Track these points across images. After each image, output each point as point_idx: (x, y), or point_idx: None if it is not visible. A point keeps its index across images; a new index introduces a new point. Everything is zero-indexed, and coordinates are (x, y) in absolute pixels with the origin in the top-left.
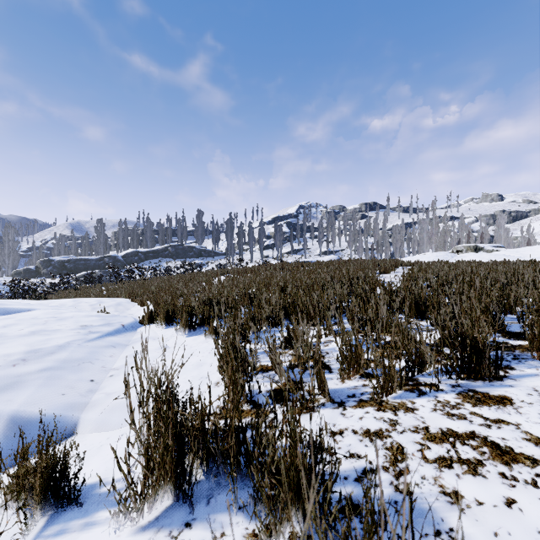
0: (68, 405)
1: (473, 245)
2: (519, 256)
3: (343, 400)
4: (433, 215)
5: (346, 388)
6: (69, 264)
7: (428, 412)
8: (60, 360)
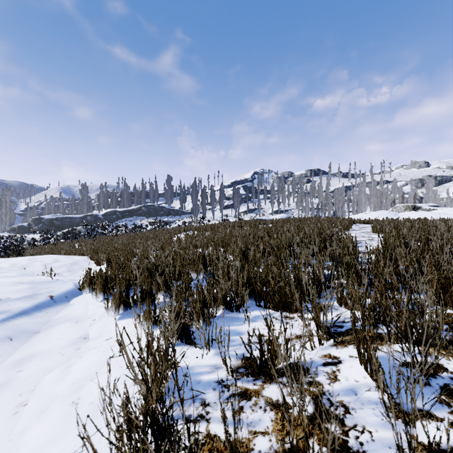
0: None
1: (412, 205)
2: None
3: None
4: (371, 179)
5: None
6: (57, 222)
7: None
8: None
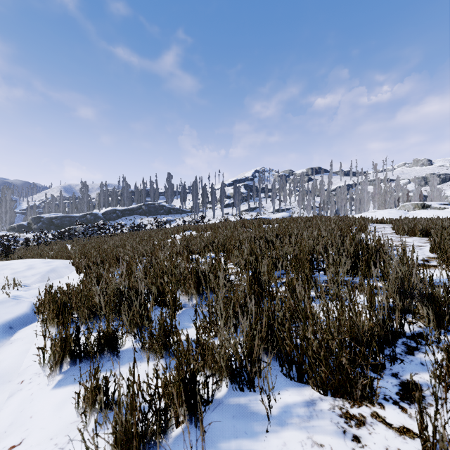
0: None
1: (421, 203)
2: None
3: None
4: (376, 176)
5: None
6: (56, 220)
7: None
8: None
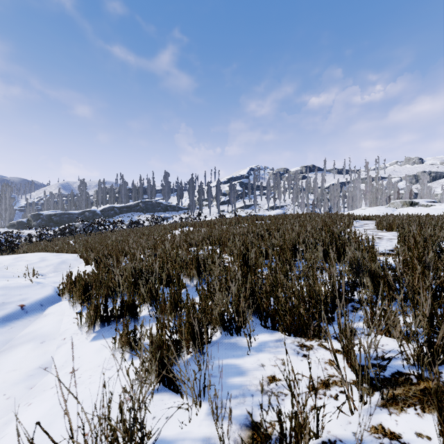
0: None
1: (409, 201)
2: None
3: None
4: (367, 175)
5: None
6: (55, 217)
7: None
8: None
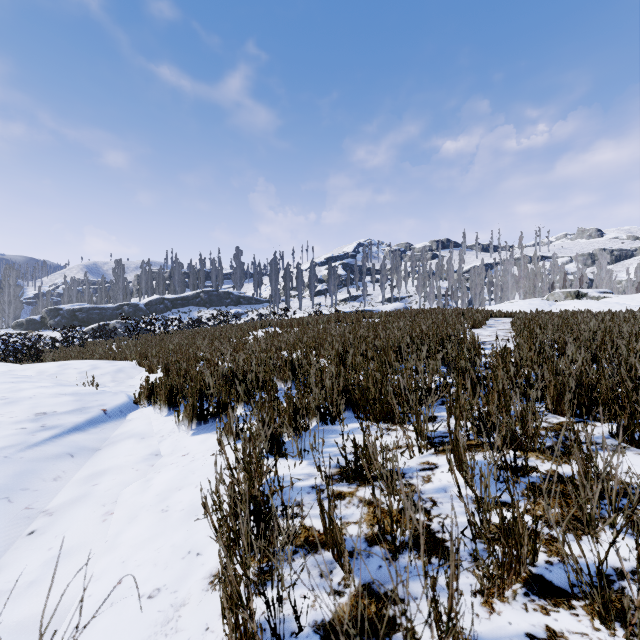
0: None
1: (574, 291)
2: (636, 305)
3: None
4: (521, 254)
5: None
6: (81, 314)
7: None
8: None
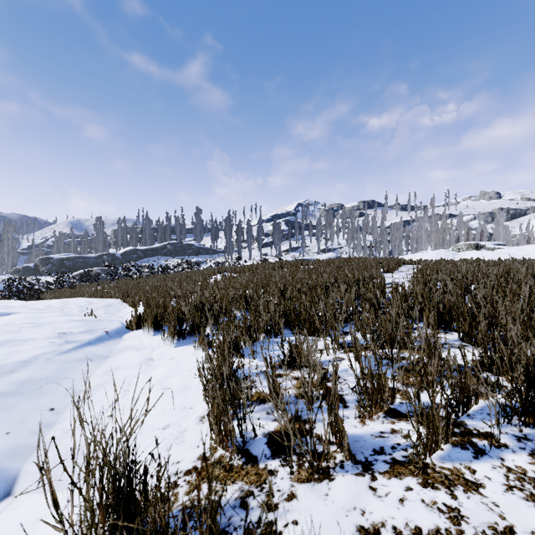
0: (10, 450)
1: (474, 243)
2: (522, 255)
3: (369, 458)
4: (432, 213)
5: (369, 435)
6: (68, 262)
7: (500, 492)
8: (18, 382)
